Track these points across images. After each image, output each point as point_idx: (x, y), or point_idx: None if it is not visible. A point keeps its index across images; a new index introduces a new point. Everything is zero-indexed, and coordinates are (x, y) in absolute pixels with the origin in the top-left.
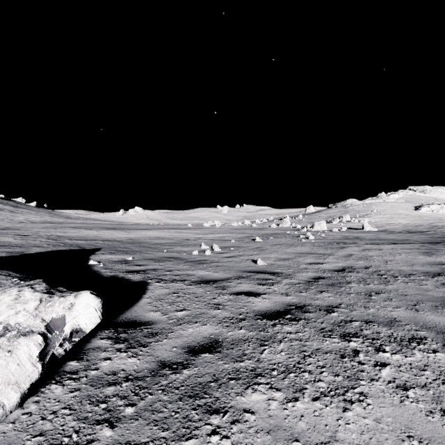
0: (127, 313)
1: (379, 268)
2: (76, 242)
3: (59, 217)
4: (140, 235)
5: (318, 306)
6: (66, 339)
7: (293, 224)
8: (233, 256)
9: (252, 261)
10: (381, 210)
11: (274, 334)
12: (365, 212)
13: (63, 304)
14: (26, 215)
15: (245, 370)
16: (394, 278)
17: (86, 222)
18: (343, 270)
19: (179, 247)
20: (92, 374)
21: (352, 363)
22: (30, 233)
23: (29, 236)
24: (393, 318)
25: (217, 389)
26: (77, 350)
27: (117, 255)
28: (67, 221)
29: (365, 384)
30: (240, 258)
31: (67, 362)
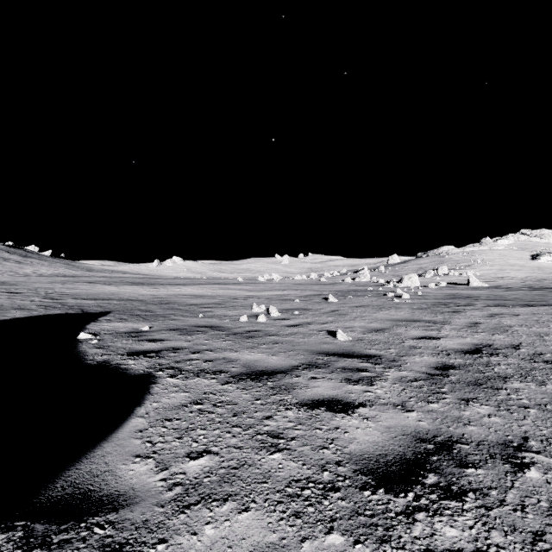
0: (82, 465)
1: (537, 347)
2: (81, 302)
3: (77, 270)
4: (172, 292)
5: (481, 443)
6: None
7: (373, 278)
8: (299, 325)
9: (328, 332)
10: (487, 260)
11: None
12: (466, 262)
13: None
14: (35, 267)
15: None
16: None
17: (109, 276)
18: (479, 352)
19: (221, 309)
20: None
21: None
22: (26, 290)
23: (21, 294)
24: None
25: None
26: None
27: (128, 322)
28: (85, 274)
29: None
30: (309, 327)
31: None
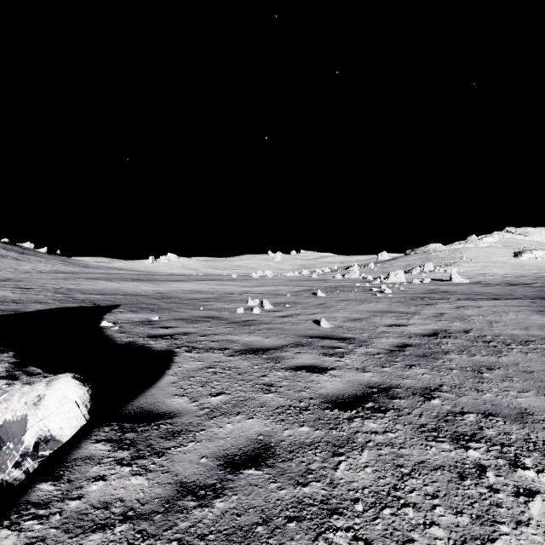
0: (141, 399)
1: (483, 331)
2: (90, 297)
3: (74, 266)
4: (171, 288)
5: (409, 388)
6: (27, 454)
7: (362, 275)
8: (289, 316)
9: (314, 321)
10: (472, 257)
11: (353, 434)
12: (452, 259)
13: (26, 397)
14: (33, 264)
15: (311, 501)
16: (507, 346)
17: (107, 272)
18: (436, 335)
19: (219, 303)
20: (70, 507)
21: (480, 490)
22: (35, 286)
23: (32, 289)
24: (523, 409)
25: (267, 540)
26: (57, 462)
27: (139, 314)
28: (83, 271)
29: (509, 531)
30: (298, 318)
31: (37, 485)
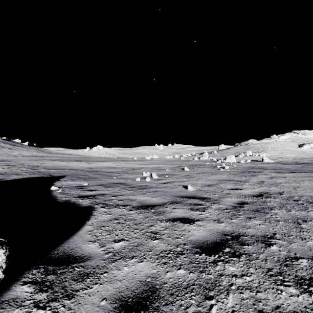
0: (65, 245)
1: (292, 193)
2: (48, 170)
3: (43, 153)
4: (98, 165)
5: (253, 236)
6: None
7: (210, 158)
8: (168, 183)
9: (183, 186)
10: (274, 147)
11: (218, 277)
12: (262, 149)
13: None
14: (20, 151)
15: None
16: (310, 204)
17: (62, 156)
18: (261, 196)
19: (126, 174)
20: None
21: None
22: (17, 164)
23: (15, 166)
24: None
25: None
26: None
27: (76, 181)
28: (48, 155)
29: None
30: (173, 184)
31: None
